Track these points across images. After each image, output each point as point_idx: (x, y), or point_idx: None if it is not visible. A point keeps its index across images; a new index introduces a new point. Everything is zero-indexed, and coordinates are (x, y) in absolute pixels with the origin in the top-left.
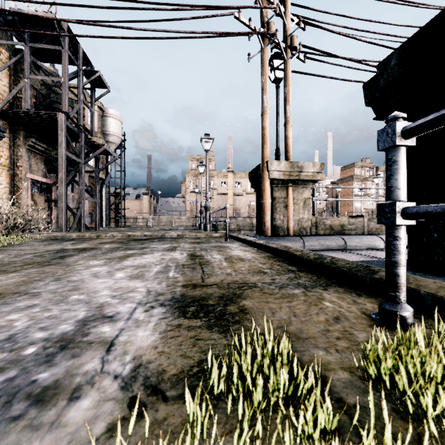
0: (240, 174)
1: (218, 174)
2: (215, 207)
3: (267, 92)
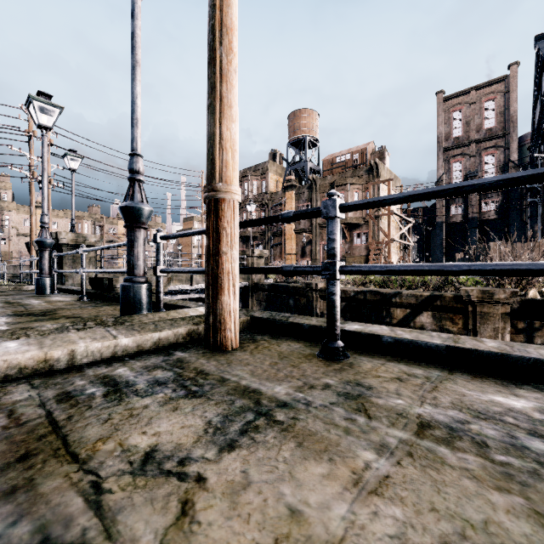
0: (57, 212)
1: (19, 209)
2: (14, 252)
3: (33, 205)
